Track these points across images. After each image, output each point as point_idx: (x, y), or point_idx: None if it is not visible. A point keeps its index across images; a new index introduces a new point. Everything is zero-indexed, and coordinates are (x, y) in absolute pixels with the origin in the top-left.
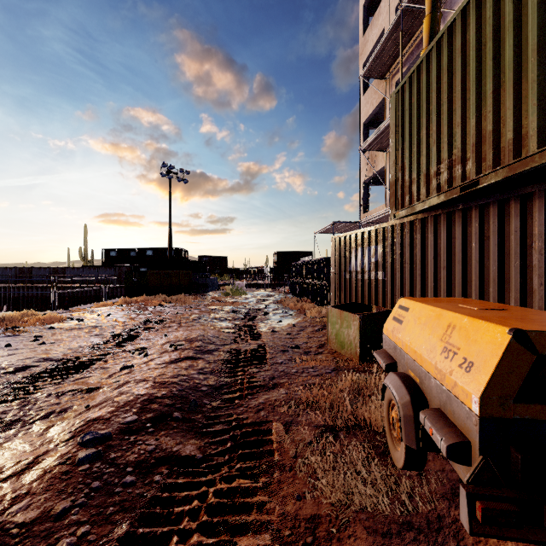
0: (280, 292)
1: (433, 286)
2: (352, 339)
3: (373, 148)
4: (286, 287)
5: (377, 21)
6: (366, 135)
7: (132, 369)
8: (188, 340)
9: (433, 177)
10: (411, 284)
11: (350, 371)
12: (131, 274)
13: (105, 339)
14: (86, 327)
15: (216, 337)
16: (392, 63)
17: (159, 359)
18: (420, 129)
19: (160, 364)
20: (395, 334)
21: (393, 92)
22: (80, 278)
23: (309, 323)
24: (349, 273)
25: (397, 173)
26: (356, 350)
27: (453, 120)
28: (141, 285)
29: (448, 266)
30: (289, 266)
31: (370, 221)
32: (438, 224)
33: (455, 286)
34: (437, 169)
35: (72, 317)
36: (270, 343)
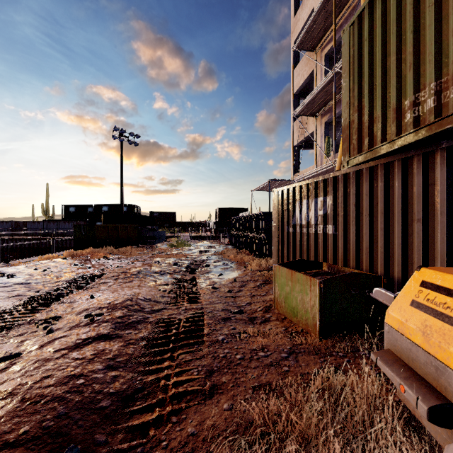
0: (220, 243)
1: (402, 242)
2: (309, 308)
3: (305, 114)
4: (226, 239)
5: (308, 1)
6: (297, 104)
7: (14, 362)
8: (110, 307)
9: (409, 108)
10: (370, 239)
11: (311, 354)
12: (80, 227)
13: (17, 304)
14: (12, 284)
15: (147, 300)
16: (323, 36)
17: (61, 341)
18: (385, 57)
19: (58, 351)
20: (439, 344)
21: (346, 26)
22: (24, 231)
23: (250, 277)
24: (292, 227)
25: (352, 115)
26: (314, 321)
27: (443, 31)
28: (89, 238)
29: (424, 218)
30: (228, 221)
31: (302, 179)
32: (408, 169)
33: (434, 242)
34: (414, 98)
35: (5, 273)
36: (210, 307)
